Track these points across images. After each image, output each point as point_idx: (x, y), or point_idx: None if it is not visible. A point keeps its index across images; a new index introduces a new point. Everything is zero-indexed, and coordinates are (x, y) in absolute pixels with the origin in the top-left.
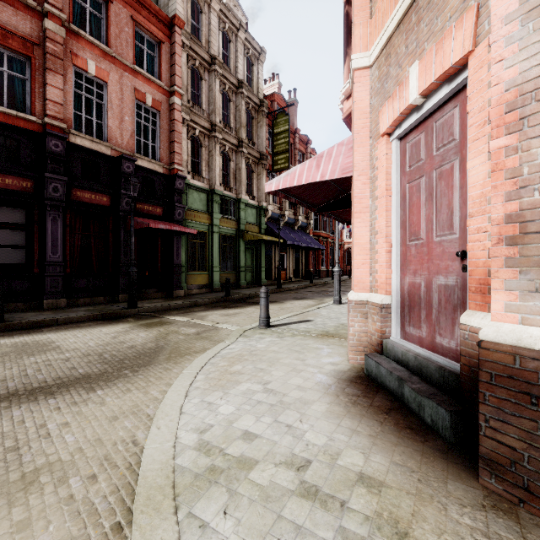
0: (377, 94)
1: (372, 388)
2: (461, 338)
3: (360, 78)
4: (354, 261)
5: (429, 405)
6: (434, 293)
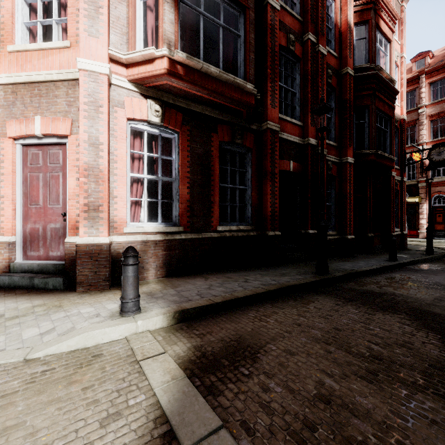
0: (3, 108)
1: (10, 290)
2: (66, 248)
3: None
4: None
5: (51, 280)
6: (49, 232)
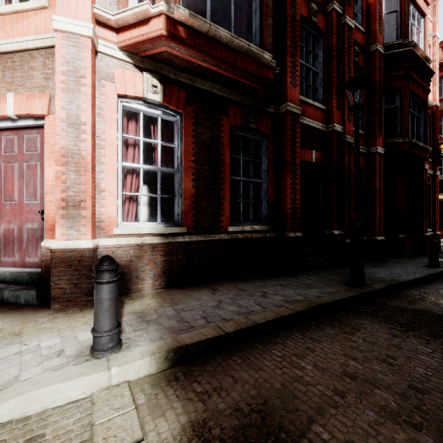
0: None
1: None
2: (42, 253)
3: None
4: None
5: (23, 293)
6: (25, 233)
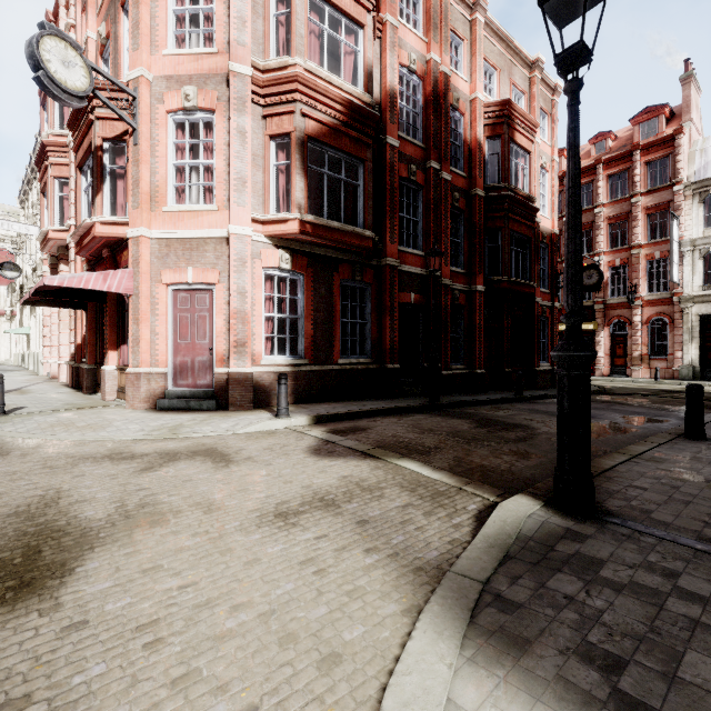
0: (158, 259)
1: (173, 410)
2: (215, 377)
3: (146, 243)
4: (143, 349)
5: (206, 403)
6: (197, 364)
